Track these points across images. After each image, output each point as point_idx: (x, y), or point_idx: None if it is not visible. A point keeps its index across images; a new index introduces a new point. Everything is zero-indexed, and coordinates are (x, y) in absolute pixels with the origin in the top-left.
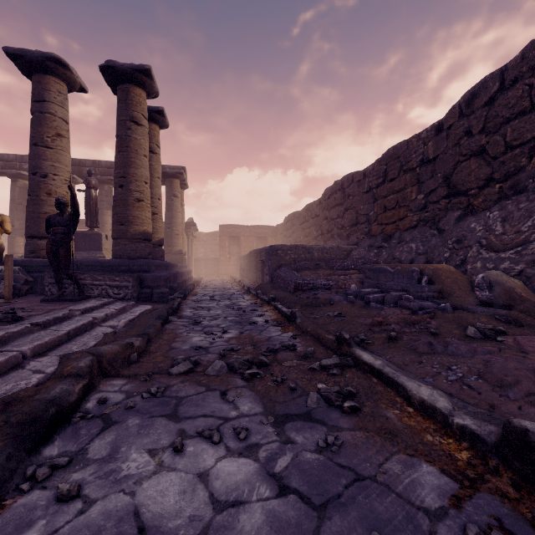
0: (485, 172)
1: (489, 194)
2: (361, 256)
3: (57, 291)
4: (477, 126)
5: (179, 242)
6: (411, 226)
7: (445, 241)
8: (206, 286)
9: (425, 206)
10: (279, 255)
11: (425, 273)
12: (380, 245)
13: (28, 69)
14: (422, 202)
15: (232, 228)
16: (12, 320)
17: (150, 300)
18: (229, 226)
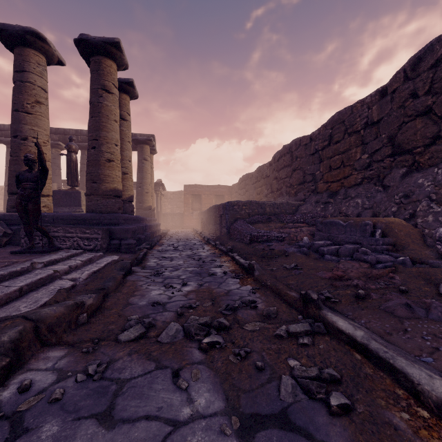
0: (431, 131)
1: (436, 151)
2: (308, 210)
3: None
4: (423, 88)
5: (148, 199)
6: (356, 184)
7: (390, 196)
8: (172, 237)
9: (370, 164)
10: (235, 210)
11: (378, 227)
12: (327, 201)
13: (9, 43)
14: (367, 161)
15: (195, 188)
16: None
17: (118, 250)
18: (192, 185)
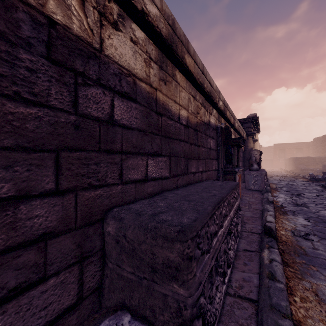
0: None
1: None
2: None
3: None
4: None
5: None
6: None
7: None
8: (269, 170)
9: None
10: (299, 160)
11: None
12: None
13: None
14: None
15: (280, 145)
16: None
17: None
18: (279, 144)
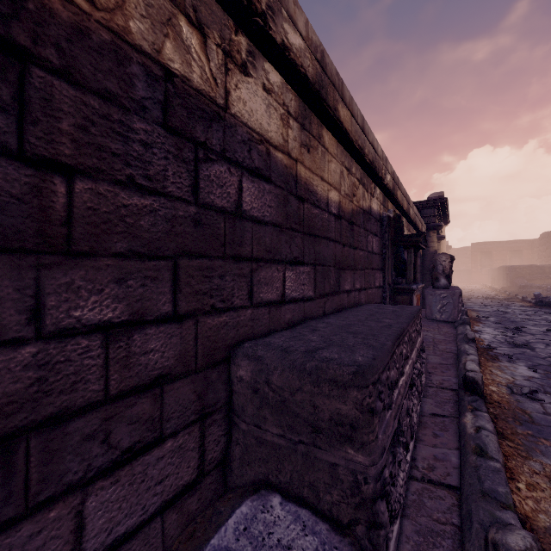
0: None
1: None
2: None
3: None
4: None
5: None
6: None
7: None
8: (465, 289)
9: None
10: (517, 271)
11: None
12: None
13: None
14: None
15: (483, 245)
16: None
17: None
18: (480, 243)
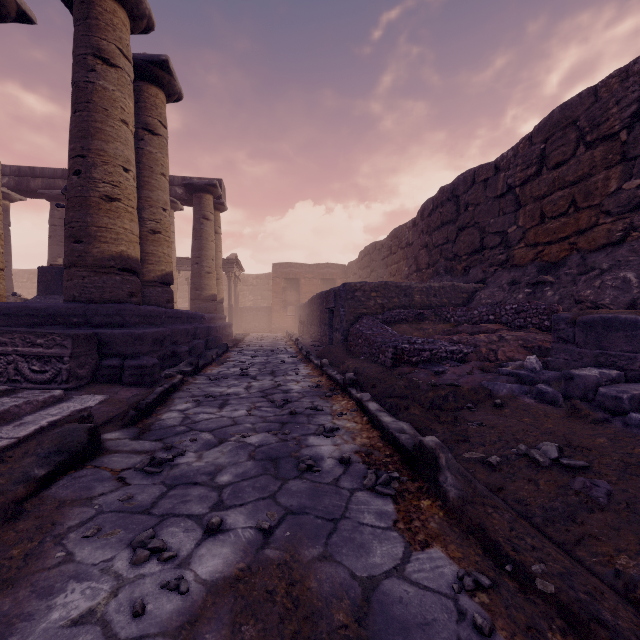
0: None
1: None
2: (497, 299)
3: None
4: None
5: (211, 283)
6: (611, 242)
7: None
8: (248, 346)
9: None
10: (358, 299)
11: None
12: (540, 279)
13: None
14: (638, 193)
15: (289, 268)
16: None
17: (118, 380)
18: (285, 264)
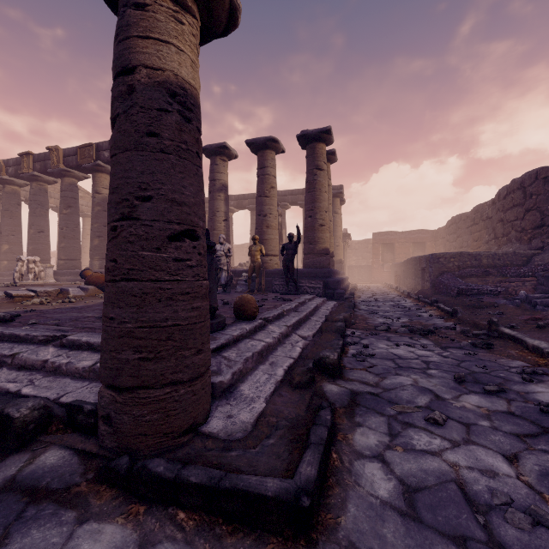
0: None
1: None
2: (545, 262)
3: (278, 289)
4: None
5: (339, 252)
6: None
7: None
8: (365, 291)
9: None
10: (441, 263)
11: None
12: None
13: (256, 149)
14: None
15: (386, 235)
16: (289, 300)
17: (332, 298)
18: (382, 233)
